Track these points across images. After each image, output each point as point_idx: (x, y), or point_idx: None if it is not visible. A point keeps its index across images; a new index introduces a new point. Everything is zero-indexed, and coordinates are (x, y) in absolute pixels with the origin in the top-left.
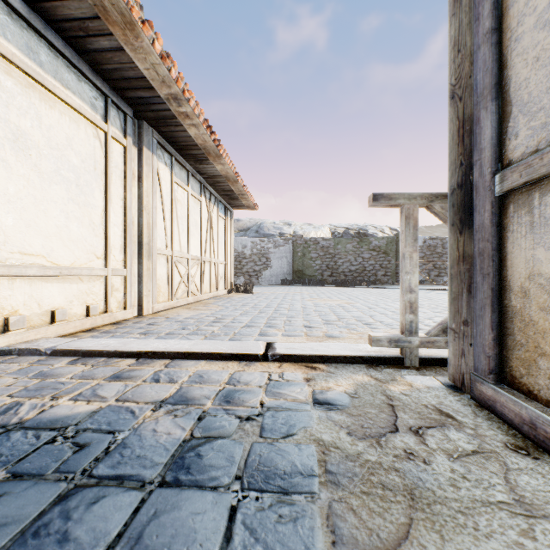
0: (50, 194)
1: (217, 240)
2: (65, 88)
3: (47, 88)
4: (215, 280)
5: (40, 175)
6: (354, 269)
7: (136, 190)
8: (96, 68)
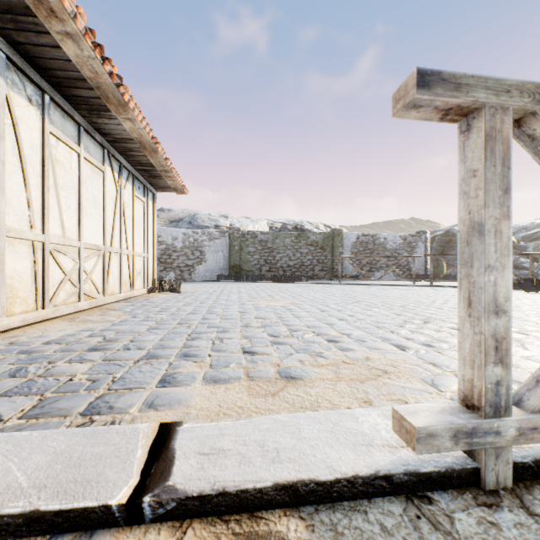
0: None
1: (132, 226)
2: None
3: None
4: (128, 277)
5: None
6: (292, 264)
7: None
8: None
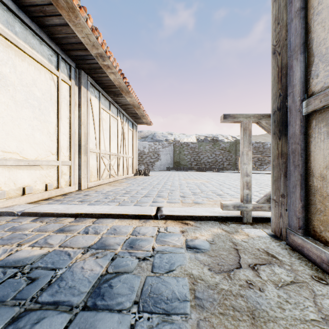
0: (22, 114)
1: (128, 143)
2: (32, 49)
3: (20, 48)
4: (126, 168)
5: (15, 103)
6: (210, 161)
7: (77, 112)
8: (51, 36)
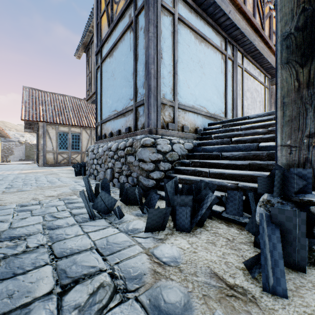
0: None
1: None
2: None
3: None
4: None
5: None
6: None
7: None
8: None
